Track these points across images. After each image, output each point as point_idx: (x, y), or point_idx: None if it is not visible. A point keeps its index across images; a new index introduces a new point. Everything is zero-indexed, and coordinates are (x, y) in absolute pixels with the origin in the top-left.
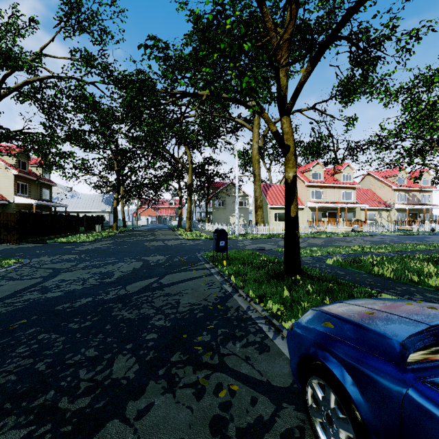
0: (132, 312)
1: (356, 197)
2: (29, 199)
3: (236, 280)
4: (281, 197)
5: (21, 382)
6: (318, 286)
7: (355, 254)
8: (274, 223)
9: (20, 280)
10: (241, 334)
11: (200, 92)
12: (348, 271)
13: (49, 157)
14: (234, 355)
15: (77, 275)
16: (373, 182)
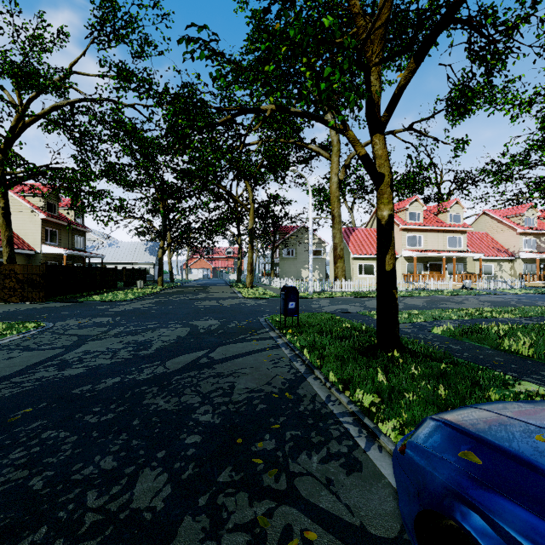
0: (169, 400)
1: (467, 244)
2: (58, 249)
3: (311, 356)
4: (368, 244)
5: (5, 509)
6: (426, 367)
7: (472, 321)
8: (358, 277)
9: (37, 351)
10: (319, 440)
11: (263, 106)
12: (465, 345)
13: (80, 197)
14: (310, 476)
15: (107, 345)
16: (490, 223)
